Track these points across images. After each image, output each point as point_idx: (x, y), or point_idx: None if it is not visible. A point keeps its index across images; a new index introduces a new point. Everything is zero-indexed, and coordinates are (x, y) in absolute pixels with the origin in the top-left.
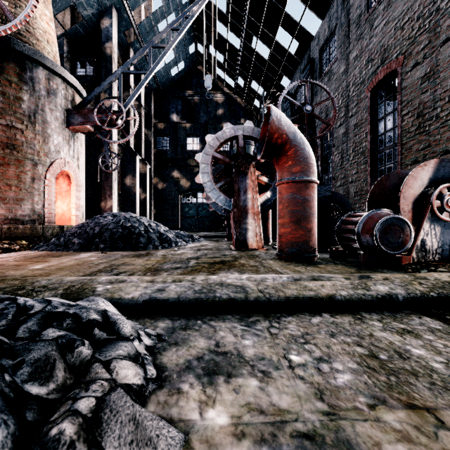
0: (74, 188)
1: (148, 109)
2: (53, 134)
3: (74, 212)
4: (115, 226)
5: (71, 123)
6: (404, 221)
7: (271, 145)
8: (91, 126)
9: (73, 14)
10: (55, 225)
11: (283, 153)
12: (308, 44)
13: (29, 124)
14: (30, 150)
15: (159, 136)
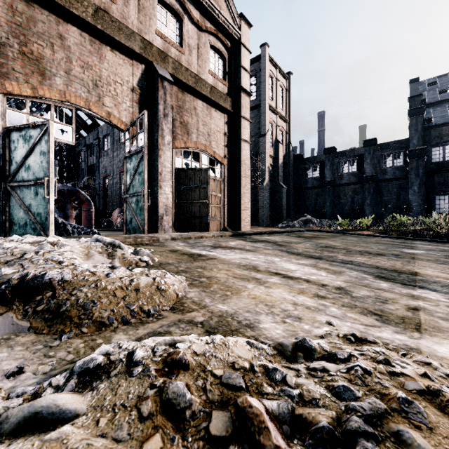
0: None
1: None
2: None
3: None
4: None
5: None
6: (112, 221)
7: (81, 201)
8: None
9: None
10: None
11: (84, 203)
12: (98, 126)
13: None
14: None
15: None
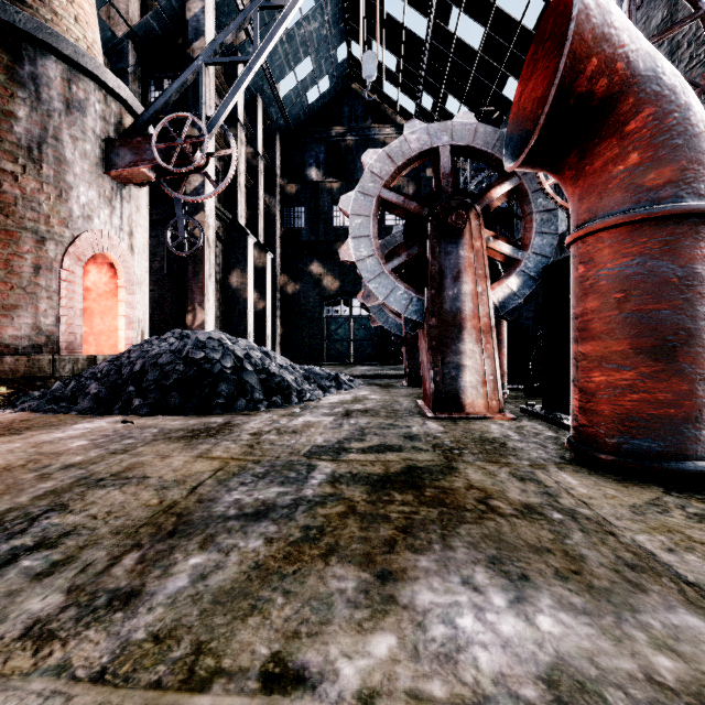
0: (122, 286)
1: (269, 161)
2: (77, 185)
3: (122, 331)
4: (172, 359)
5: (113, 165)
6: None
7: (571, 101)
8: (151, 171)
9: (144, 1)
10: (78, 355)
11: (610, 129)
12: None
13: (28, 164)
14: (31, 212)
15: (288, 206)
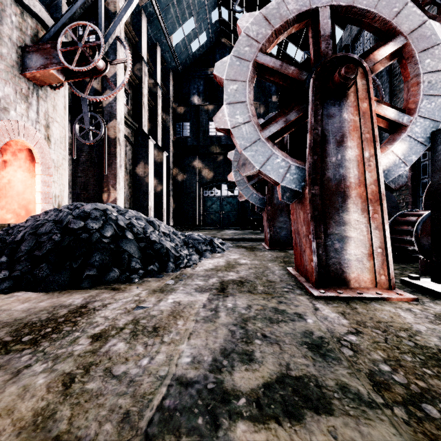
0: (39, 168)
1: (166, 91)
2: None
3: (39, 204)
4: (51, 229)
5: (28, 67)
6: None
7: None
8: (60, 74)
9: None
10: None
11: None
12: None
13: None
14: None
15: (178, 122)
